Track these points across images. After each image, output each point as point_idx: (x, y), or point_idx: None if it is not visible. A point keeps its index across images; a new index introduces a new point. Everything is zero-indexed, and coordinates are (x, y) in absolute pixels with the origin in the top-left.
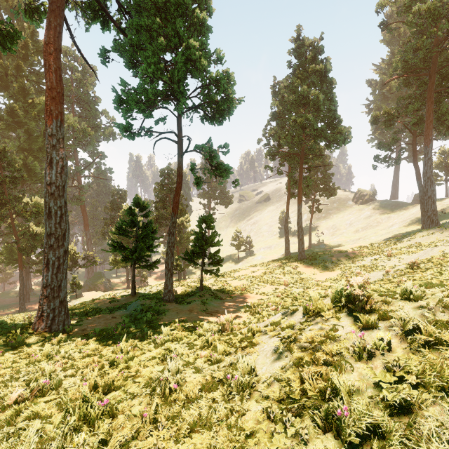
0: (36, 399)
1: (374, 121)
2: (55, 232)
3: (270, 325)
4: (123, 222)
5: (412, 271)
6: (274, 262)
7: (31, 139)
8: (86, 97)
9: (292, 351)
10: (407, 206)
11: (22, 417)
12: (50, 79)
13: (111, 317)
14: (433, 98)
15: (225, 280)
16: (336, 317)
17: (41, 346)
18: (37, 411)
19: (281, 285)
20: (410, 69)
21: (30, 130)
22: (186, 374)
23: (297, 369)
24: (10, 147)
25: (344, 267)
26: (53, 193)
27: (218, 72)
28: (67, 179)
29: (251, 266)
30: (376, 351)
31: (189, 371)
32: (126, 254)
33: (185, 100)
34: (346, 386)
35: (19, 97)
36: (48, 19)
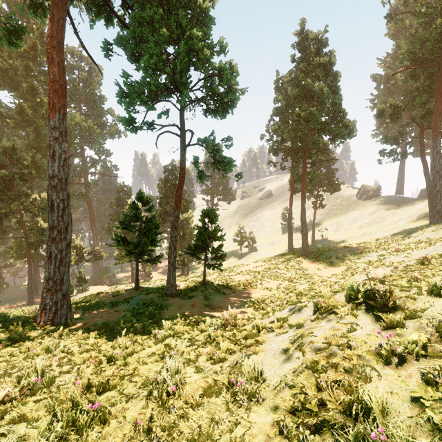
0: (26, 398)
1: (380, 114)
2: (58, 225)
3: (276, 322)
4: (126, 217)
5: (423, 266)
6: (277, 258)
7: (39, 138)
8: (92, 96)
9: (304, 351)
10: (413, 202)
11: (5, 421)
12: (53, 72)
13: (114, 311)
14: (441, 90)
15: (228, 275)
16: (352, 314)
17: (42, 339)
18: (23, 413)
19: (285, 280)
20: (417, 60)
21: (39, 128)
22: (186, 374)
23: (312, 373)
24: (19, 145)
25: (349, 263)
26: (56, 186)
27: (221, 63)
28: (74, 176)
29: (254, 262)
30: (407, 355)
31: (189, 370)
32: (130, 248)
33: (188, 92)
34: (379, 399)
35: (28, 96)
36: (51, 12)
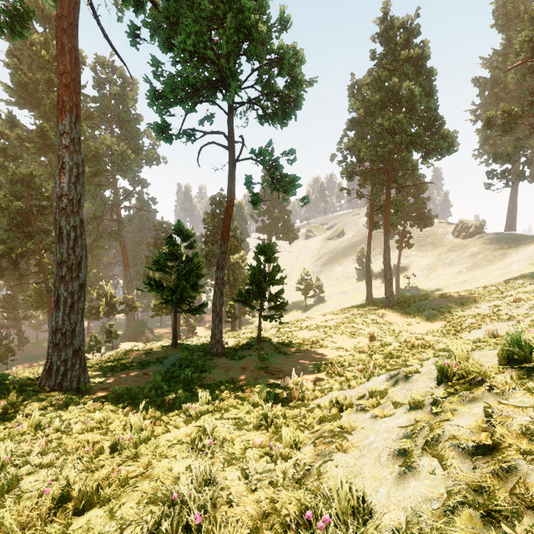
0: None
1: (488, 124)
2: (68, 260)
3: (368, 396)
4: (161, 255)
5: None
6: (353, 310)
7: None
8: (126, 114)
9: (444, 459)
10: (529, 240)
11: None
12: (63, 61)
13: (143, 373)
14: None
15: (290, 330)
16: (527, 388)
17: (42, 409)
18: None
19: (365, 338)
20: None
21: None
22: (225, 481)
23: (478, 513)
24: (37, 171)
25: (449, 316)
26: (65, 208)
27: (281, 44)
28: (104, 210)
29: (323, 315)
30: None
31: (231, 474)
32: (165, 294)
33: (237, 85)
34: None
35: (51, 117)
36: None
